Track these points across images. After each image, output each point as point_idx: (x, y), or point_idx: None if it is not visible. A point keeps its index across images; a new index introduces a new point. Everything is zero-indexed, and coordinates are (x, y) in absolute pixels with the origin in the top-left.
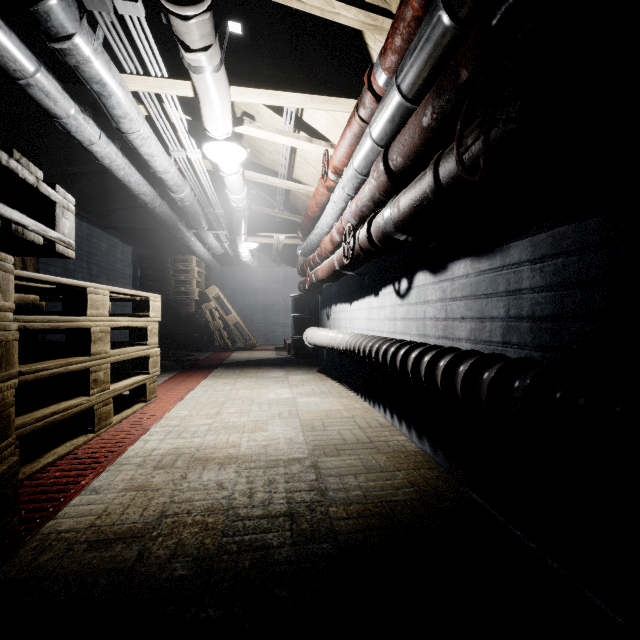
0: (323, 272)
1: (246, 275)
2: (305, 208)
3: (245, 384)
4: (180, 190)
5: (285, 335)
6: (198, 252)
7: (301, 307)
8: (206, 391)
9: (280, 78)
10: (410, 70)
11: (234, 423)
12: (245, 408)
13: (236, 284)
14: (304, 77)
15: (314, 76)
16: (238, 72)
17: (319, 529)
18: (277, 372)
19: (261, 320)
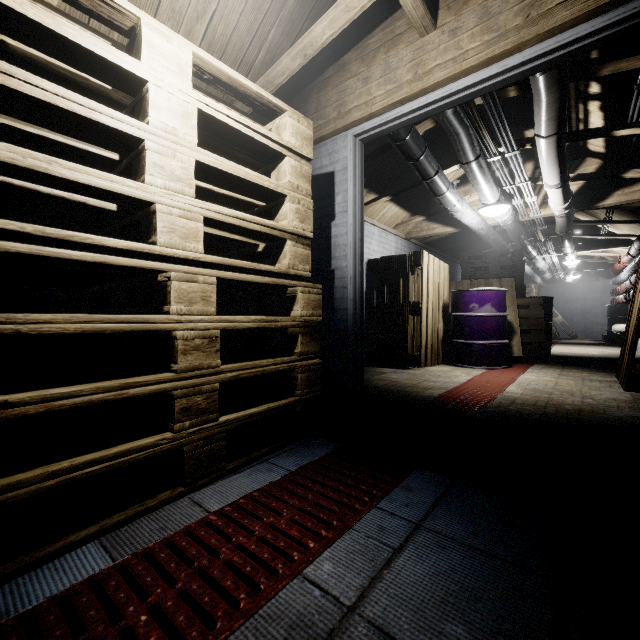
0: (619, 300)
1: (566, 289)
2: (615, 257)
3: (577, 347)
4: (544, 268)
5: (603, 332)
6: (536, 282)
7: (614, 312)
8: (559, 347)
9: (596, 246)
10: (633, 265)
11: (578, 351)
12: (580, 350)
13: (558, 295)
14: (605, 244)
15: (610, 242)
16: (579, 247)
17: (604, 357)
18: (595, 346)
19: (580, 320)
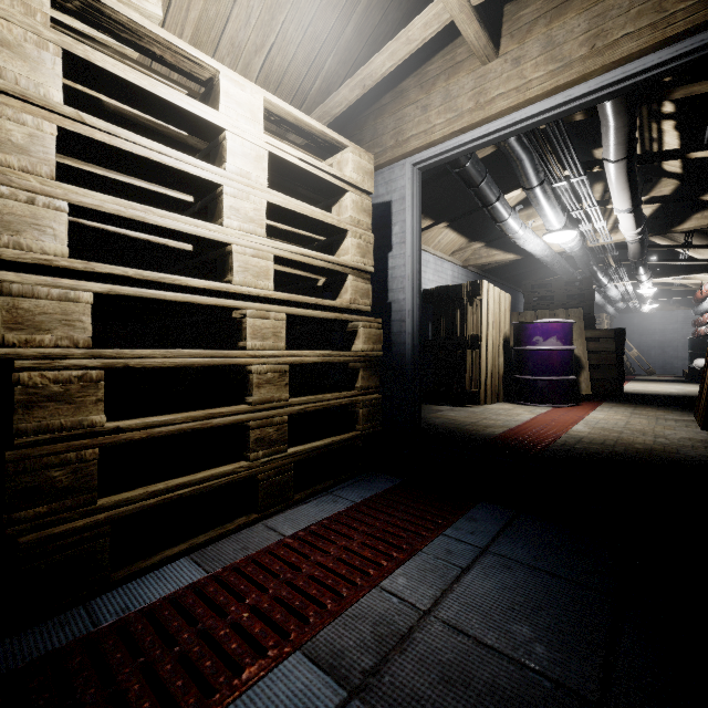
0: (702, 333)
1: (643, 319)
2: (698, 284)
3: (654, 384)
4: (616, 297)
5: (684, 367)
6: (608, 312)
7: (696, 346)
8: (634, 384)
9: (674, 272)
10: None
11: (654, 389)
12: (657, 388)
13: (633, 327)
14: (685, 270)
15: (690, 268)
16: (656, 274)
17: (683, 395)
18: (674, 383)
19: (658, 354)
